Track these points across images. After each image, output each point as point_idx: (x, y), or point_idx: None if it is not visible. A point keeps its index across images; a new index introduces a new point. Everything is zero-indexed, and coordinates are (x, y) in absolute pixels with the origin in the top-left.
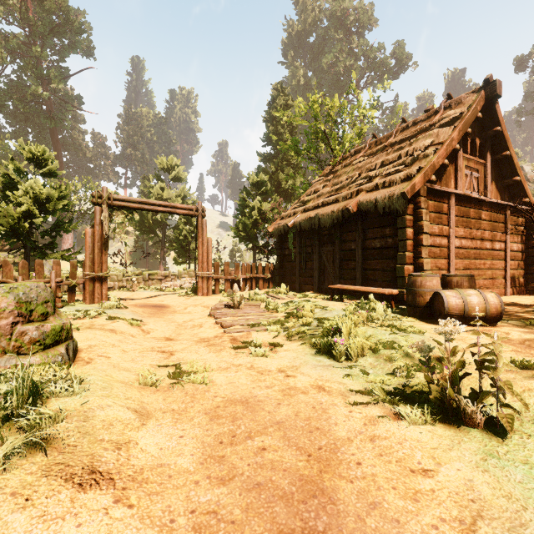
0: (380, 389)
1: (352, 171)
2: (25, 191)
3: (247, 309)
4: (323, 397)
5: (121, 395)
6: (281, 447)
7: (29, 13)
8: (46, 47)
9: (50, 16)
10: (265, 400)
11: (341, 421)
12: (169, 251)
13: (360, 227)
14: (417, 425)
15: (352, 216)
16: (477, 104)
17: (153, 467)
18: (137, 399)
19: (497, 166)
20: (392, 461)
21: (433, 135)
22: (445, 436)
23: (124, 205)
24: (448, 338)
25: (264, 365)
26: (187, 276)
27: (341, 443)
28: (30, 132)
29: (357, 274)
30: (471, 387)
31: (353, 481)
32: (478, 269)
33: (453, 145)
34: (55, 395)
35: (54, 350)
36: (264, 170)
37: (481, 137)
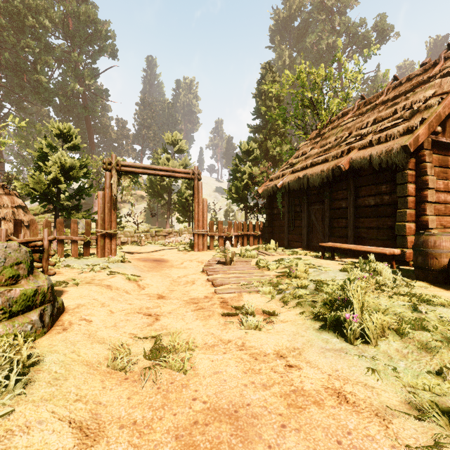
0: (435, 408)
1: (341, 132)
2: (54, 162)
3: (238, 266)
4: (348, 417)
5: (71, 394)
6: None
7: (70, 28)
8: (82, 53)
9: (85, 29)
10: (262, 414)
11: None
12: (175, 212)
13: (352, 185)
14: None
15: (343, 174)
16: None
17: None
18: (93, 397)
19: None
20: None
21: (435, 86)
22: None
23: (130, 170)
24: None
25: (257, 344)
26: (187, 233)
27: None
28: (71, 120)
29: (348, 232)
30: None
31: None
32: None
33: None
34: None
35: (23, 318)
36: (254, 140)
37: None
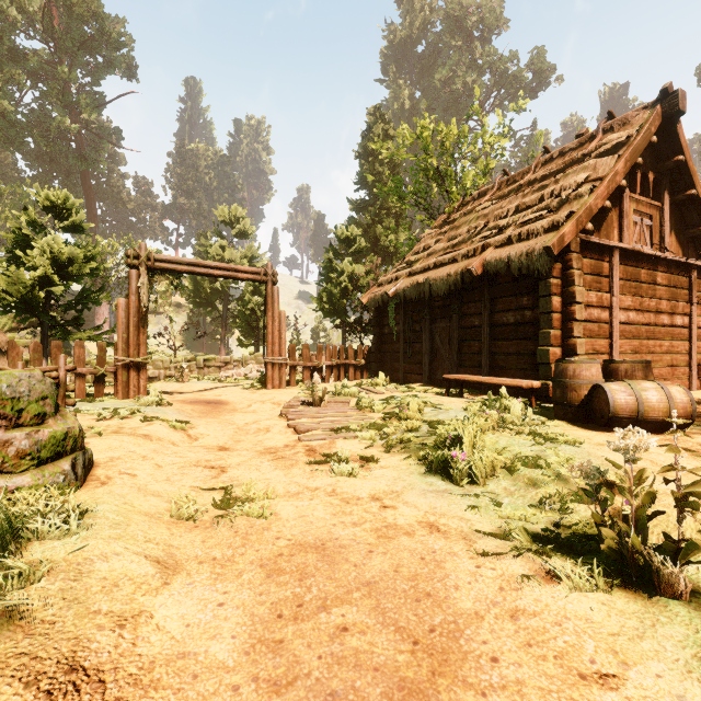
0: (521, 530)
1: (475, 220)
2: (41, 250)
3: (331, 408)
4: (436, 542)
5: (139, 536)
6: (372, 627)
7: (54, 24)
8: (76, 66)
9: (81, 26)
10: (351, 544)
11: (465, 583)
12: (233, 330)
13: (487, 295)
14: (583, 591)
15: (475, 281)
16: (651, 124)
17: (171, 659)
18: (163, 541)
19: (678, 210)
20: (548, 657)
21: (588, 168)
22: (630, 613)
23: (169, 268)
24: (630, 457)
25: (351, 490)
26: (254, 362)
27: (465, 621)
28: (56, 176)
29: (482, 360)
30: (665, 532)
31: (486, 694)
32: (652, 352)
33: (617, 181)
34: (40, 537)
35: (54, 467)
36: (357, 222)
37: (656, 170)
